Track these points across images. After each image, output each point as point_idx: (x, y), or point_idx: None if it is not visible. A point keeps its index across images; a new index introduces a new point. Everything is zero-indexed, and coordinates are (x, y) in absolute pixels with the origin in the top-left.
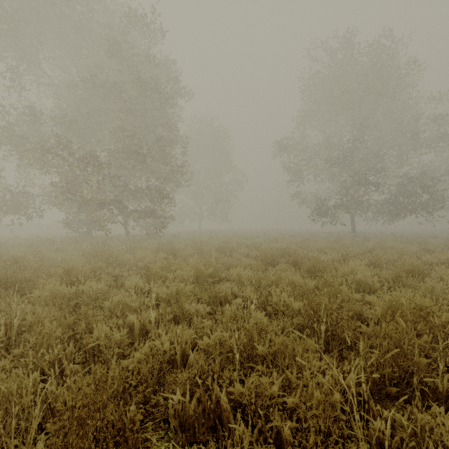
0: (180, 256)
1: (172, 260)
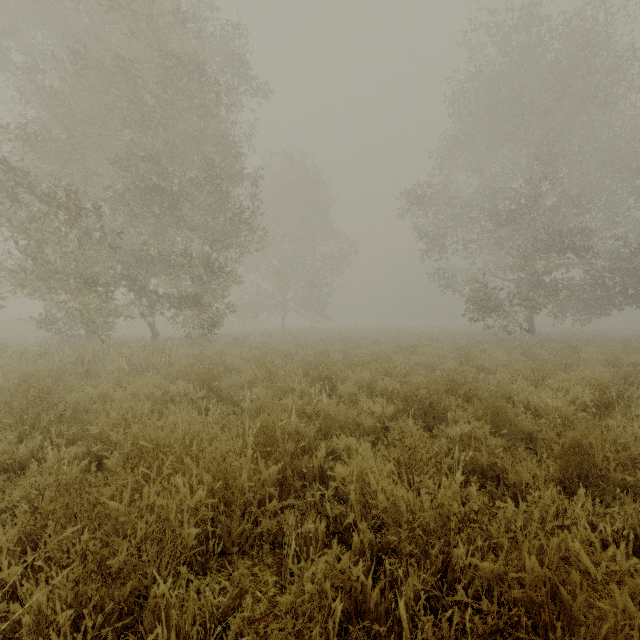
0: (223, 390)
1: (143, 443)
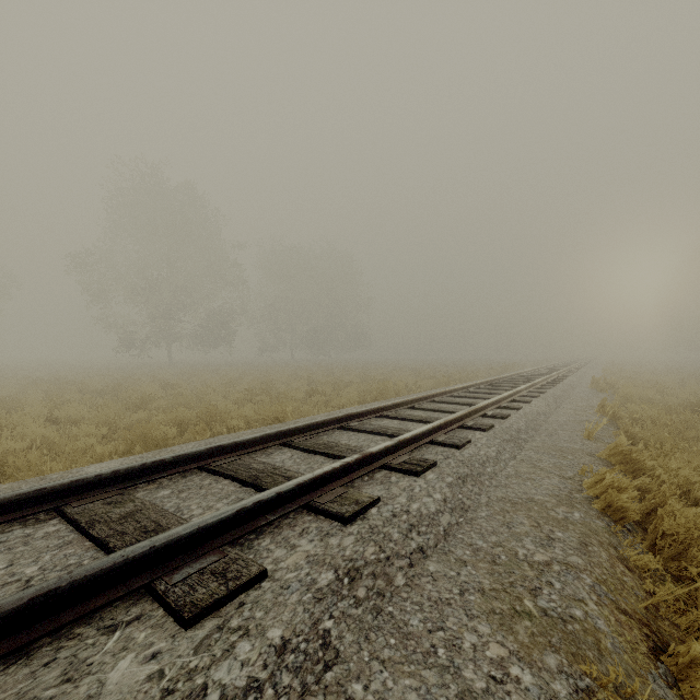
0: None
1: None
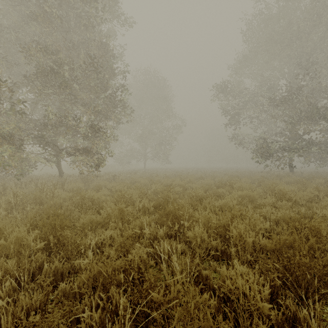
0: (67, 238)
1: None
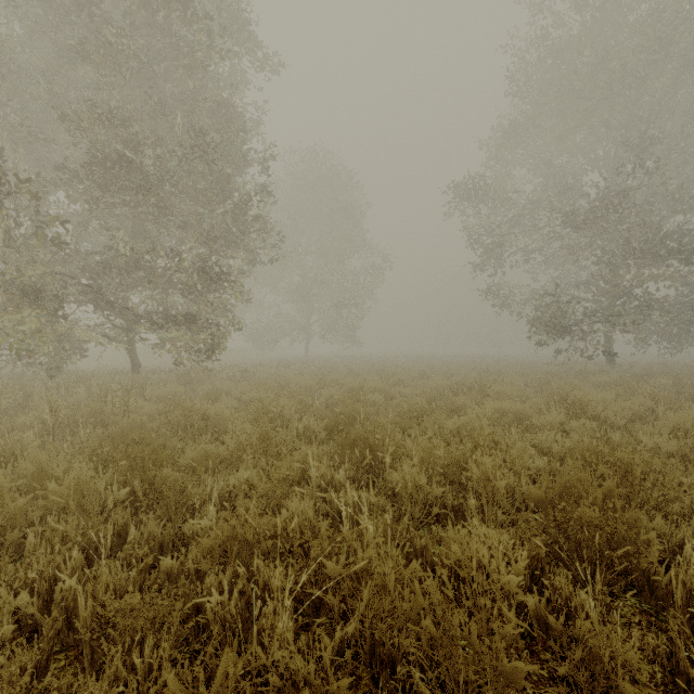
0: (167, 483)
1: None
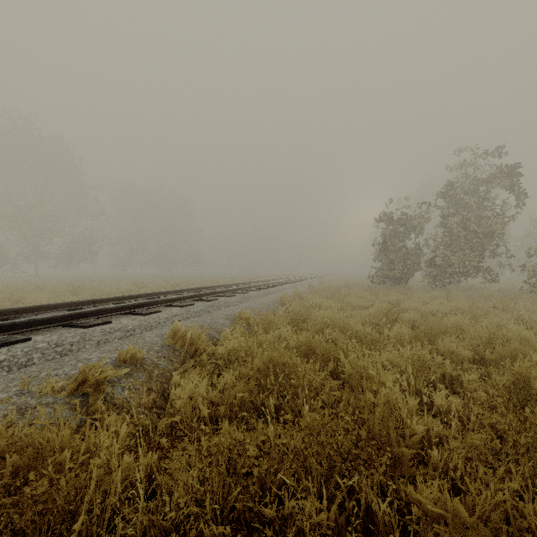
0: None
1: None
